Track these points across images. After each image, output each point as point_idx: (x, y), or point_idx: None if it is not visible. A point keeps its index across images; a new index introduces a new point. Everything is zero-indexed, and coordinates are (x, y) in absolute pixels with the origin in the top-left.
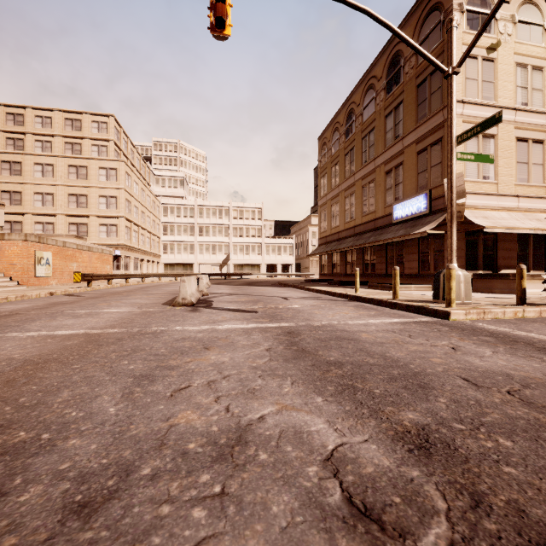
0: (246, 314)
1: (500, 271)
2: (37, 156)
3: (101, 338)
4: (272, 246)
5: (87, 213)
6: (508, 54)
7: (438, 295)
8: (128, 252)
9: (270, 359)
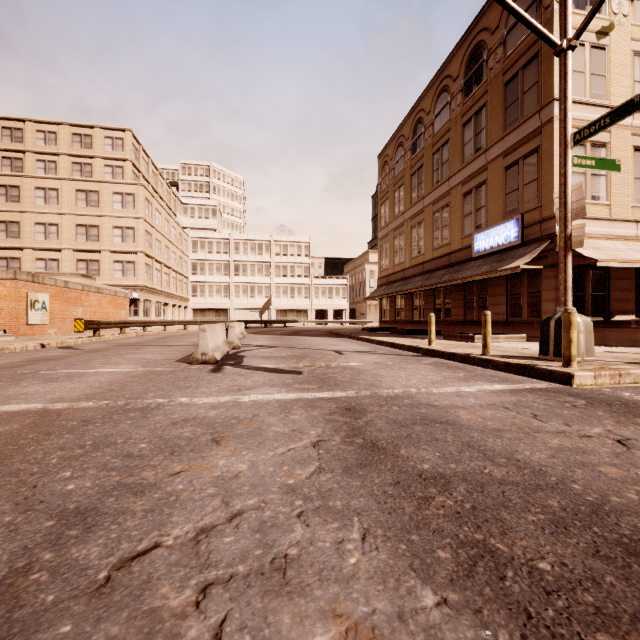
0: (286, 376)
1: (613, 317)
2: (39, 179)
3: (60, 418)
4: (322, 287)
5: (99, 248)
6: (624, 40)
7: (546, 349)
8: (148, 295)
9: (320, 467)
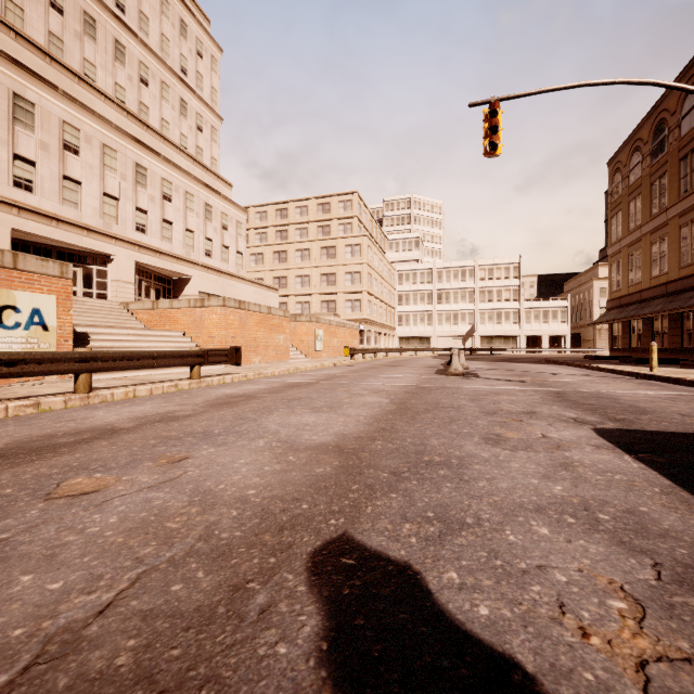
0: (515, 382)
1: None
2: (298, 243)
3: (425, 387)
4: (534, 311)
5: (335, 291)
6: None
7: None
8: (369, 327)
9: (543, 400)
